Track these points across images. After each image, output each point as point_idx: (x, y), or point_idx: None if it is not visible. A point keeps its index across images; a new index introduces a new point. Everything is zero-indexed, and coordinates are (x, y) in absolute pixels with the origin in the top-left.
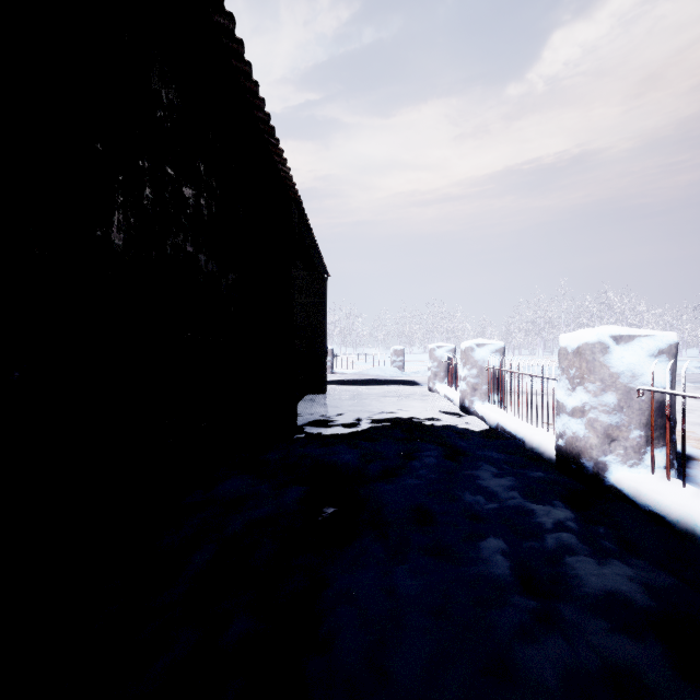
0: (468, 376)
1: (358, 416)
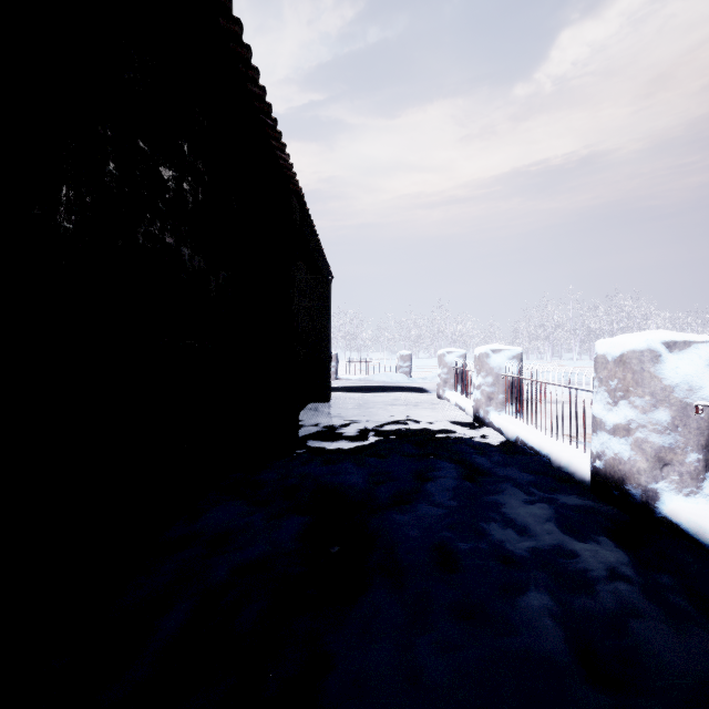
0: (483, 385)
1: (364, 427)
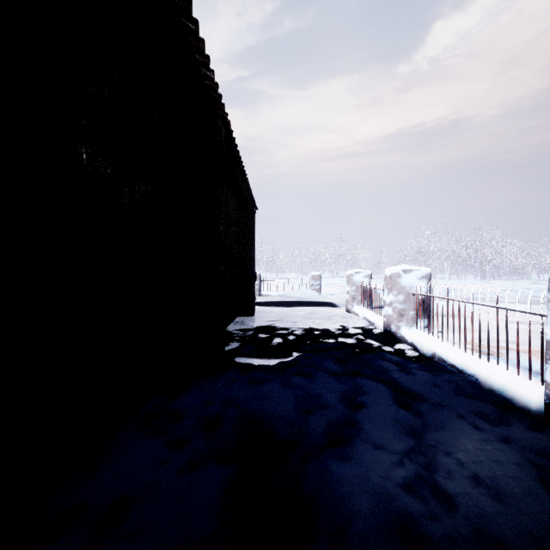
0: (395, 302)
1: (286, 341)
